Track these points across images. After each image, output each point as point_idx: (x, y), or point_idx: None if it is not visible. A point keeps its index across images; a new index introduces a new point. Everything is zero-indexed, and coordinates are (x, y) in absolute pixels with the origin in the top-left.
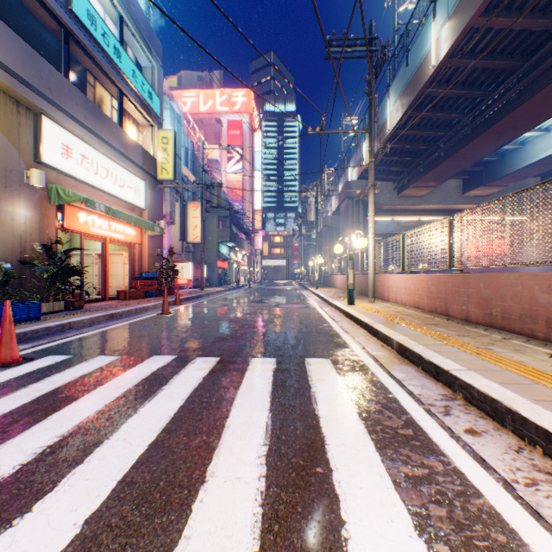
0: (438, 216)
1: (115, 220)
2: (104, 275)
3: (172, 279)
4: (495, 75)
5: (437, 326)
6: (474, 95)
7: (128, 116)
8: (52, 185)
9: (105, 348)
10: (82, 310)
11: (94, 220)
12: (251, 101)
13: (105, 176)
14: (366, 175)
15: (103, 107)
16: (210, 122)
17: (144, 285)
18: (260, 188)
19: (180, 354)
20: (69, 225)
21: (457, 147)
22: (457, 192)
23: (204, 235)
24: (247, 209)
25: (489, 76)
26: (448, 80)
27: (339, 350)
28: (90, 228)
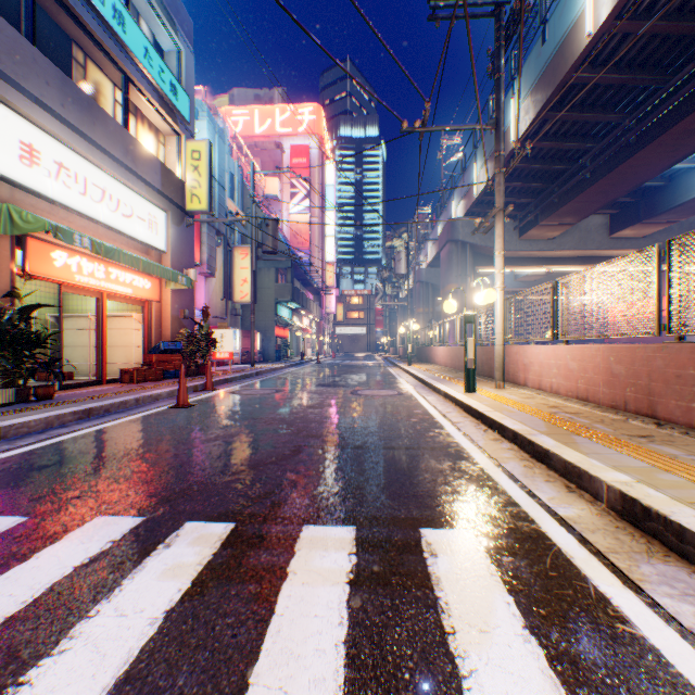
0: (575, 265)
1: (116, 265)
2: (100, 346)
3: (206, 351)
4: (680, 48)
5: (656, 442)
6: (646, 81)
7: (141, 118)
8: (1, 205)
9: (19, 489)
10: (46, 403)
11: (80, 263)
12: (321, 119)
13: (99, 198)
14: (477, 210)
15: (98, 98)
16: (267, 147)
17: (164, 361)
18: (332, 233)
19: (154, 513)
20: (35, 269)
21: (613, 164)
22: (602, 233)
23: (257, 293)
24: (316, 260)
25: (671, 50)
26: (607, 59)
27: (485, 501)
28: (74, 275)
